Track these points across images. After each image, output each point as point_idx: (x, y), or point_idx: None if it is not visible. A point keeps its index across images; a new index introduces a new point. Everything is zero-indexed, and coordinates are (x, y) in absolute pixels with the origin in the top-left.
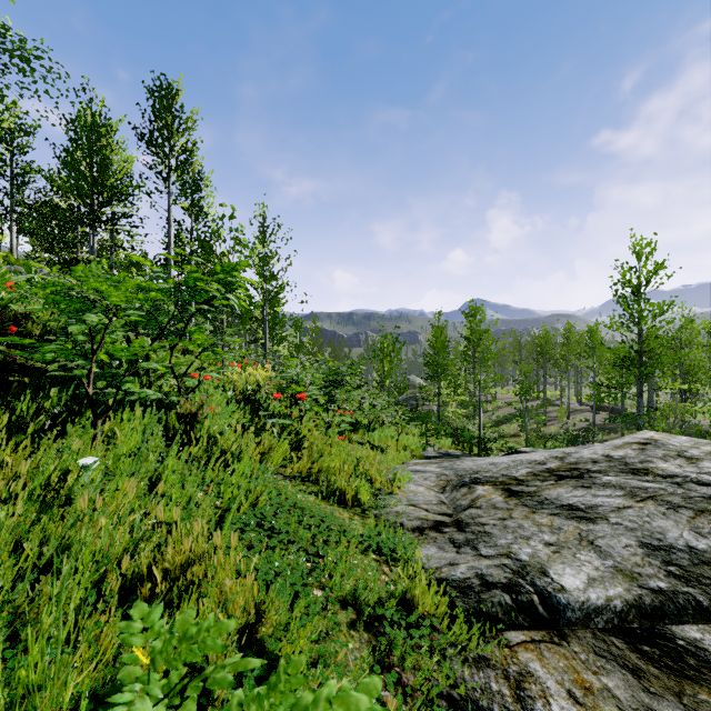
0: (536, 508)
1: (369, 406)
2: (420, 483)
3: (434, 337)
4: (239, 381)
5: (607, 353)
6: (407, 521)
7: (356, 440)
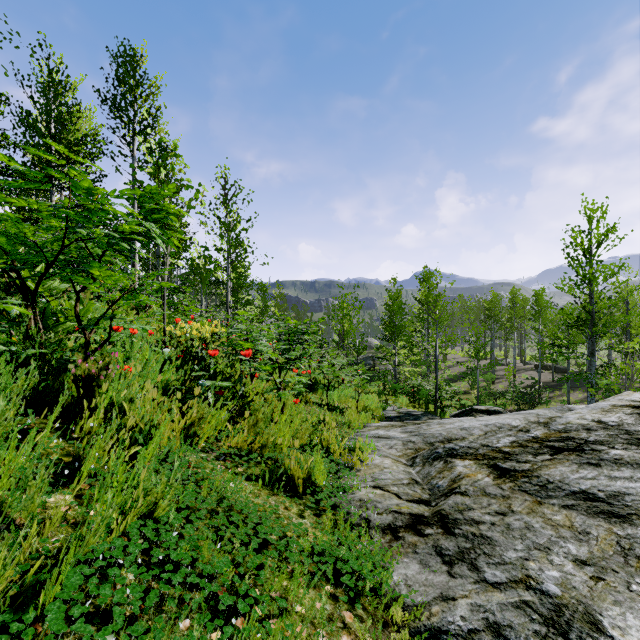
0: (540, 496)
1: (328, 365)
2: (385, 454)
3: (391, 299)
4: (186, 338)
5: (557, 314)
6: (374, 515)
7: (314, 401)
